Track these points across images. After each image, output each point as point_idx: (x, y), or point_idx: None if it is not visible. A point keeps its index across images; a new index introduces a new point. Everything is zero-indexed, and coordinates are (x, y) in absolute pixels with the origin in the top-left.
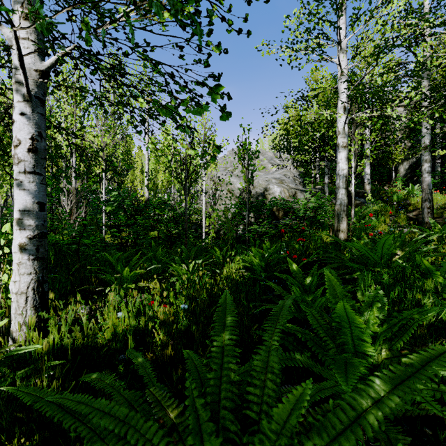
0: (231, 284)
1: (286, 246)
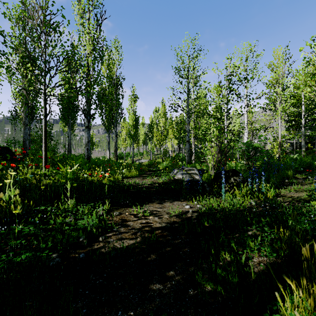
0: None
1: None
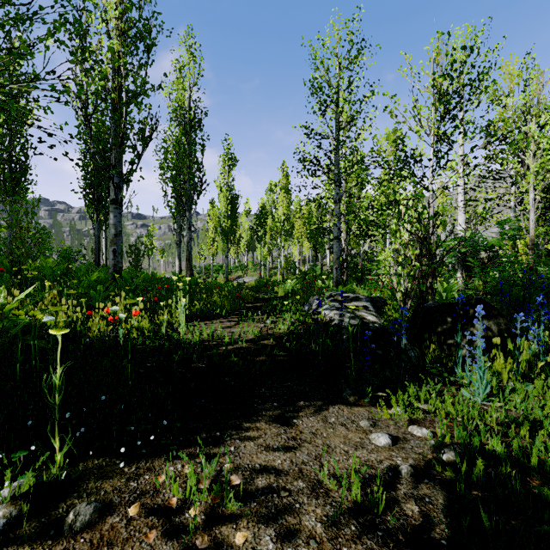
0: None
1: None
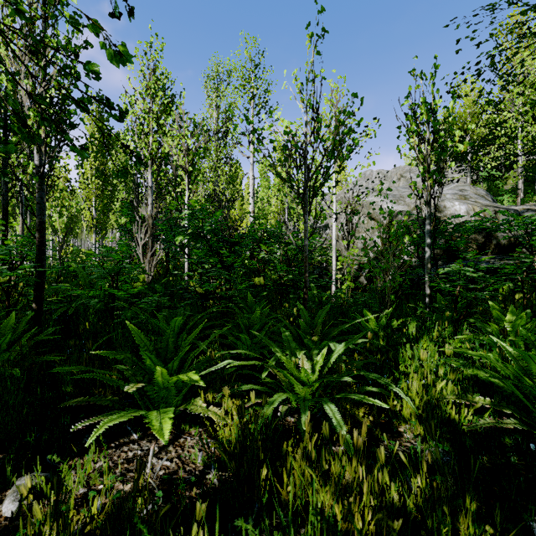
0: (452, 449)
1: (534, 313)
